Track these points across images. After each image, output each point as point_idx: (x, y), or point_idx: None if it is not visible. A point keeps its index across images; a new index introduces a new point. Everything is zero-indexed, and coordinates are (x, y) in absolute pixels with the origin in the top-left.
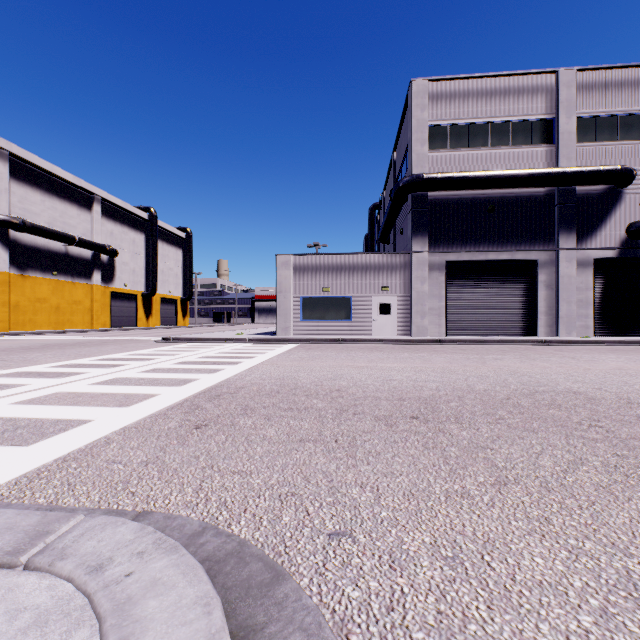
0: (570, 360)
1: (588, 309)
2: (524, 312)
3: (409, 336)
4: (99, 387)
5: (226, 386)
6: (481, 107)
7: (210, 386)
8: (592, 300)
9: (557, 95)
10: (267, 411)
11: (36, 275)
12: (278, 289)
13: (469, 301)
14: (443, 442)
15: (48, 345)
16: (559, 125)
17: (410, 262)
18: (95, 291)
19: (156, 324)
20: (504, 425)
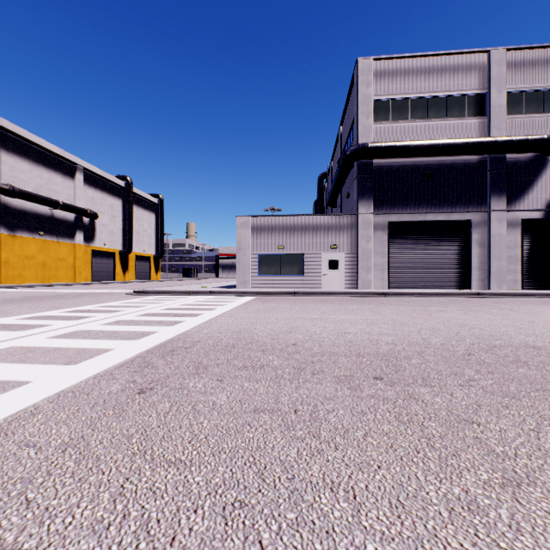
0: (510, 312)
1: (517, 265)
2: (459, 267)
3: (355, 289)
4: (55, 341)
5: (182, 340)
6: (420, 83)
7: (166, 340)
8: (520, 257)
9: (489, 72)
10: (220, 370)
11: (24, 235)
12: (238, 247)
13: (409, 258)
14: (418, 413)
15: (29, 297)
16: (491, 99)
17: (356, 223)
18: (77, 249)
19: (132, 278)
20: (479, 388)
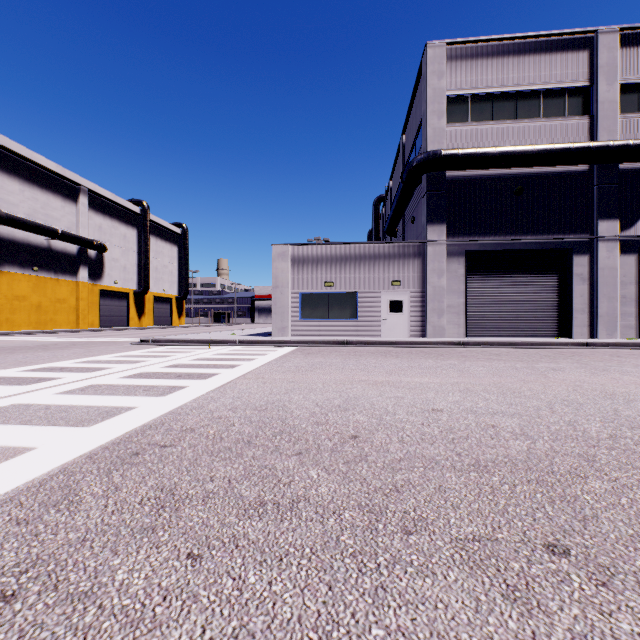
0: None
1: (632, 306)
2: (557, 310)
3: (424, 337)
4: None
5: (166, 426)
6: (507, 74)
7: (139, 426)
8: (637, 296)
9: (596, 58)
10: (206, 515)
11: (14, 271)
12: (274, 284)
13: (493, 297)
14: None
15: (1, 348)
16: (599, 93)
17: (425, 252)
18: (81, 289)
19: (149, 324)
20: None
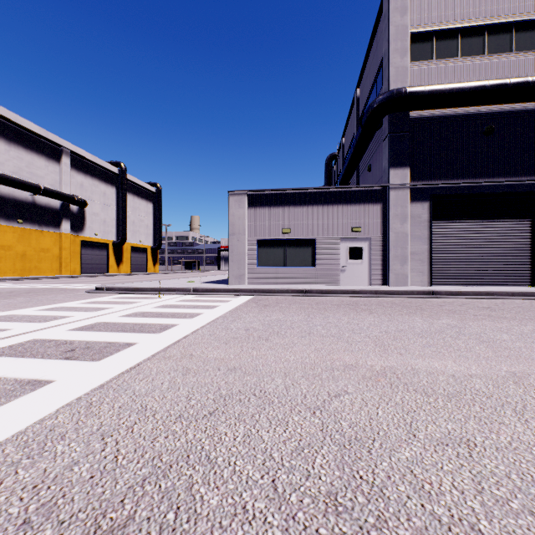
0: None
1: None
2: (529, 257)
3: (386, 285)
4: None
5: None
6: (475, 7)
7: None
8: None
9: None
10: None
11: None
12: (231, 231)
13: (459, 243)
14: None
15: None
16: None
17: (387, 197)
18: (64, 239)
19: (127, 271)
20: None
